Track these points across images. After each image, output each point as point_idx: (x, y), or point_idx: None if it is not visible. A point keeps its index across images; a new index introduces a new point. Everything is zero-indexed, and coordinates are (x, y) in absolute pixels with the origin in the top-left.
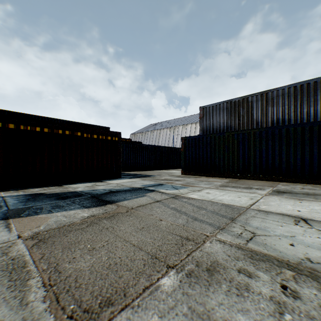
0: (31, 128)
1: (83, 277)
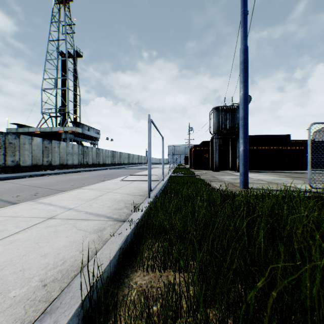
0: (261, 148)
1: (303, 176)
